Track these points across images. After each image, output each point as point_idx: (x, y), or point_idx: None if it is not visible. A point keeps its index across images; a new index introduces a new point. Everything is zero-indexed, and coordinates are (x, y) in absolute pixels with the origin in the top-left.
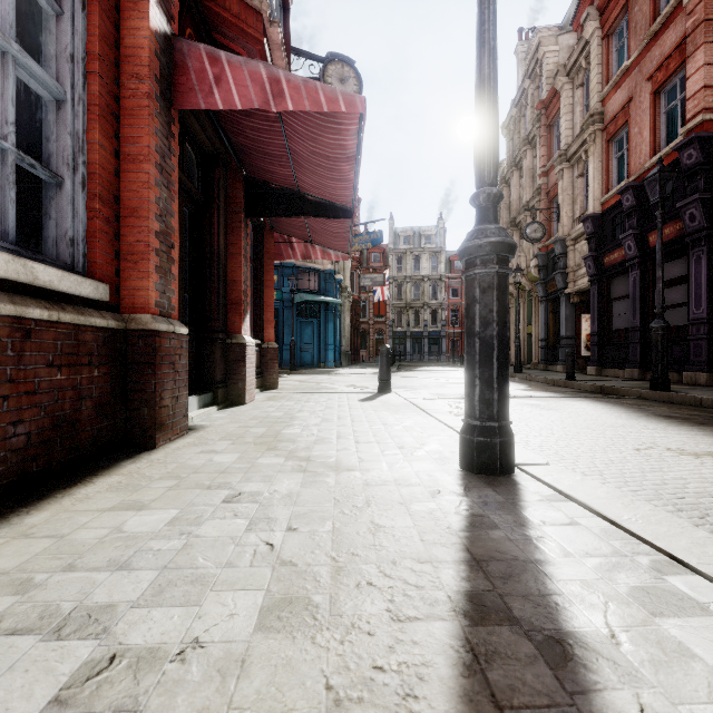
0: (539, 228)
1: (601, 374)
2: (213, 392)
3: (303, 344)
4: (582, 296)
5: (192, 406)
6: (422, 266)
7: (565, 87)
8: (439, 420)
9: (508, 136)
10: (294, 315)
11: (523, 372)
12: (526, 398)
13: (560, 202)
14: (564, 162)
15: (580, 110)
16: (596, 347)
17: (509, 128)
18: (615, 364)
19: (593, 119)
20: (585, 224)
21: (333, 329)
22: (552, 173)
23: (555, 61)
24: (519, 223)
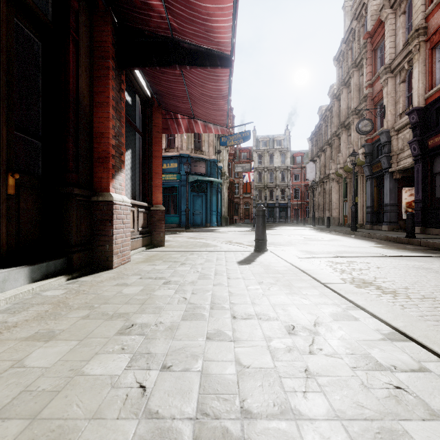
0: (369, 123)
1: (424, 233)
2: (67, 257)
3: (195, 211)
4: (403, 173)
5: (10, 281)
6: (275, 161)
7: (389, 16)
8: (380, 319)
9: (338, 65)
10: (189, 191)
11: (357, 231)
12: (401, 258)
13: (385, 103)
14: (388, 72)
15: (403, 32)
16: (420, 211)
17: (339, 60)
18: (439, 225)
19: (418, 33)
20: (410, 116)
21: (216, 200)
22: (376, 84)
23: (378, 3)
24: (347, 125)
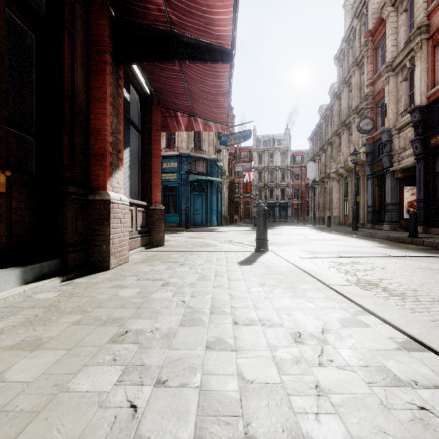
0: (370, 122)
1: (427, 232)
2: (62, 258)
3: (195, 210)
4: (404, 173)
5: (0, 283)
6: (275, 160)
7: (390, 14)
8: (393, 325)
9: (338, 64)
10: (189, 190)
11: (358, 230)
12: (405, 258)
13: (387, 102)
14: (390, 71)
15: (404, 30)
16: (423, 210)
17: (339, 59)
18: None
19: (420, 31)
20: (412, 114)
21: (216, 200)
22: (377, 82)
23: (379, 1)
24: (348, 124)
